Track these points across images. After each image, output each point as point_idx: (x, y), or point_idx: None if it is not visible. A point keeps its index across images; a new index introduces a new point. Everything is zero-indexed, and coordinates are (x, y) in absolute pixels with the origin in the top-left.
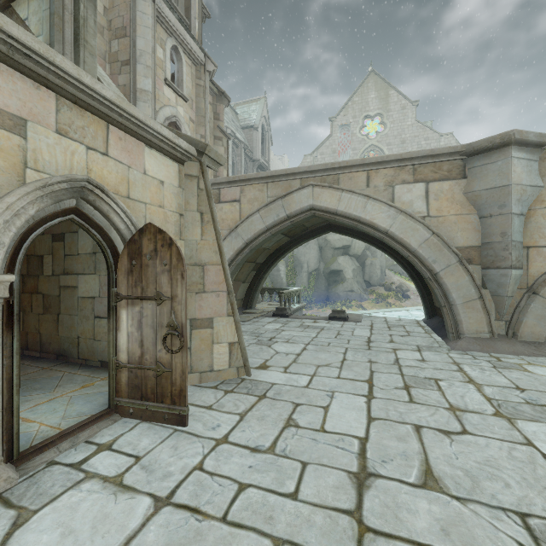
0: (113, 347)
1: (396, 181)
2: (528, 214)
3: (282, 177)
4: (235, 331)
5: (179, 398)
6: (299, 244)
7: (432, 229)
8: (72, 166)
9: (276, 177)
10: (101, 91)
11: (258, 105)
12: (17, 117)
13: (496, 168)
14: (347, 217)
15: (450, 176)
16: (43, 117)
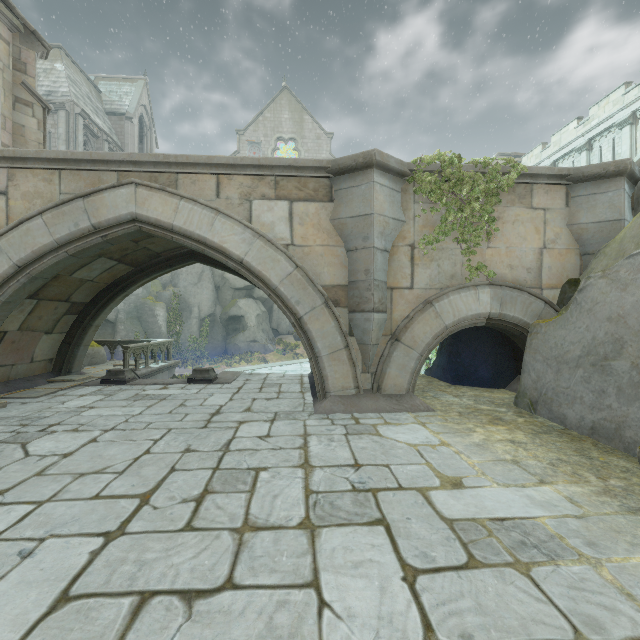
0: None
1: (254, 194)
2: (392, 251)
3: (86, 163)
4: None
5: None
6: (150, 277)
7: (296, 261)
8: None
9: (75, 163)
10: None
11: (133, 87)
12: None
13: (361, 193)
14: (188, 236)
15: (317, 196)
16: None
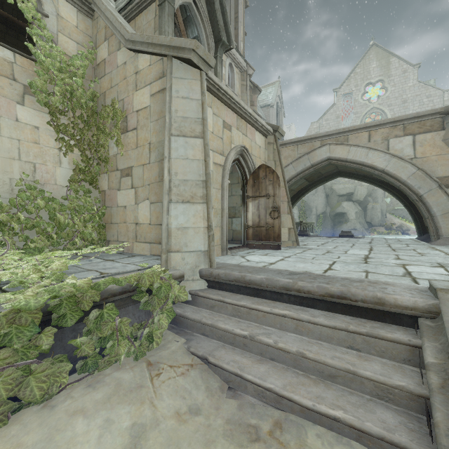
0: (245, 219)
1: (390, 136)
2: None
3: (308, 140)
4: (291, 222)
5: (277, 238)
6: (316, 186)
7: (418, 166)
8: (239, 142)
9: (304, 141)
10: (248, 111)
11: (273, 88)
12: (230, 125)
13: None
14: (354, 162)
15: (432, 129)
16: (234, 124)
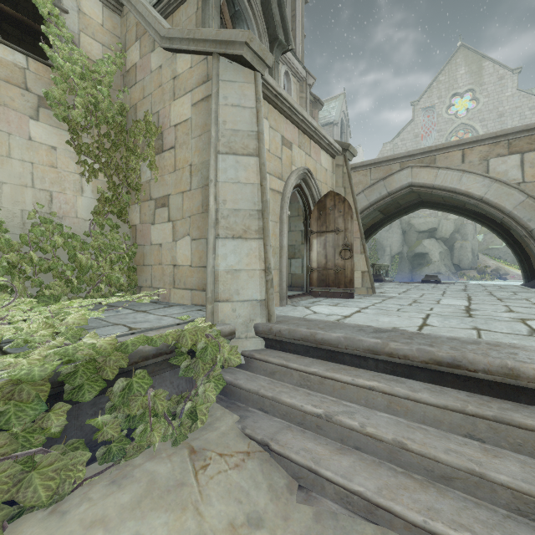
0: (308, 260)
1: (490, 155)
2: None
3: (384, 162)
4: (365, 264)
5: (349, 284)
6: (392, 220)
7: (527, 192)
8: (301, 163)
9: (378, 164)
10: (313, 124)
11: (337, 102)
12: (290, 142)
13: None
14: (443, 189)
15: None
16: (295, 141)
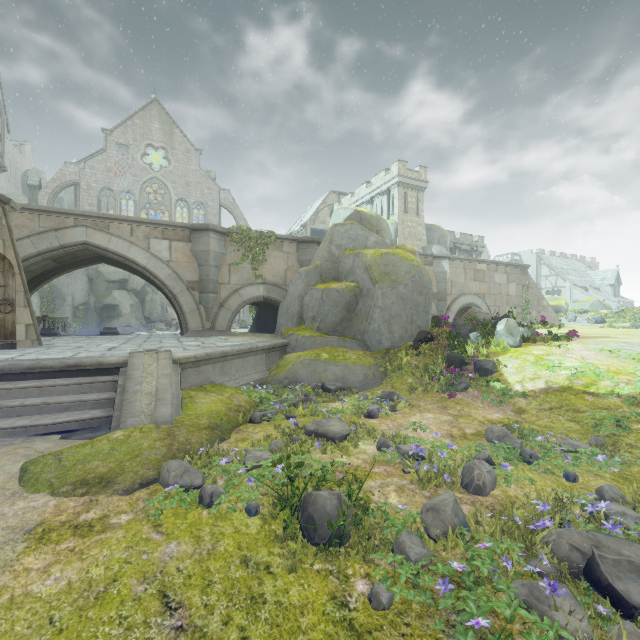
0: None
1: (151, 236)
2: (220, 267)
3: (56, 213)
4: (31, 317)
5: (11, 336)
6: (69, 270)
7: (173, 269)
8: None
9: (50, 213)
10: None
11: None
12: None
13: (204, 241)
14: (116, 254)
15: (184, 239)
16: None
